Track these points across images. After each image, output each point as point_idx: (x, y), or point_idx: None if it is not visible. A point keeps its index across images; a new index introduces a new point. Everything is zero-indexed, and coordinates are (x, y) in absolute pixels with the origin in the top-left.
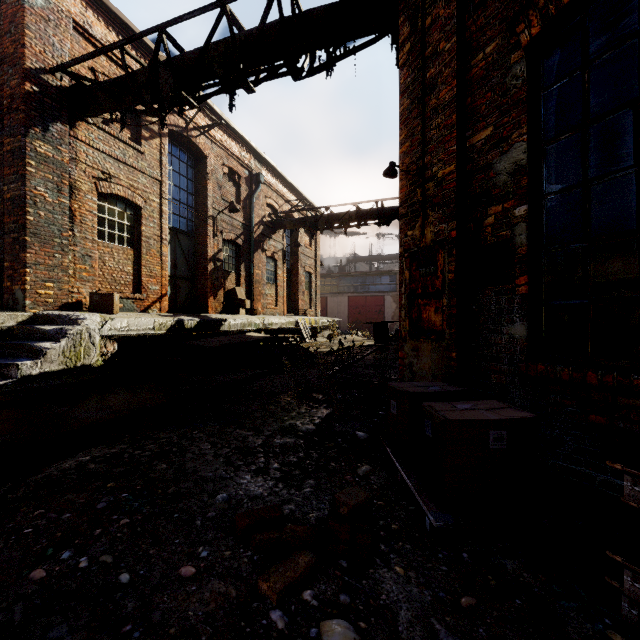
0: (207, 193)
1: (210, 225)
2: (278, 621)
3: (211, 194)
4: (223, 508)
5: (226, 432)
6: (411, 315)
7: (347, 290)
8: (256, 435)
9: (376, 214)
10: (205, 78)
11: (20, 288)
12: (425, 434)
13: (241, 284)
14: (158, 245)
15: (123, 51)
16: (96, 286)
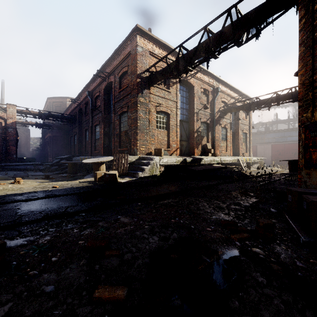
0: (194, 102)
1: (195, 116)
2: (238, 244)
3: (196, 102)
4: (215, 219)
5: (211, 201)
6: (305, 156)
7: (270, 141)
8: (223, 203)
9: (290, 96)
10: (196, 58)
11: (136, 148)
12: (303, 207)
13: (209, 142)
14: (175, 128)
15: (166, 58)
16: (155, 146)
